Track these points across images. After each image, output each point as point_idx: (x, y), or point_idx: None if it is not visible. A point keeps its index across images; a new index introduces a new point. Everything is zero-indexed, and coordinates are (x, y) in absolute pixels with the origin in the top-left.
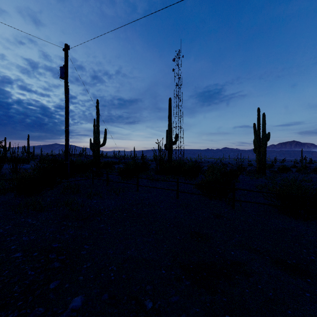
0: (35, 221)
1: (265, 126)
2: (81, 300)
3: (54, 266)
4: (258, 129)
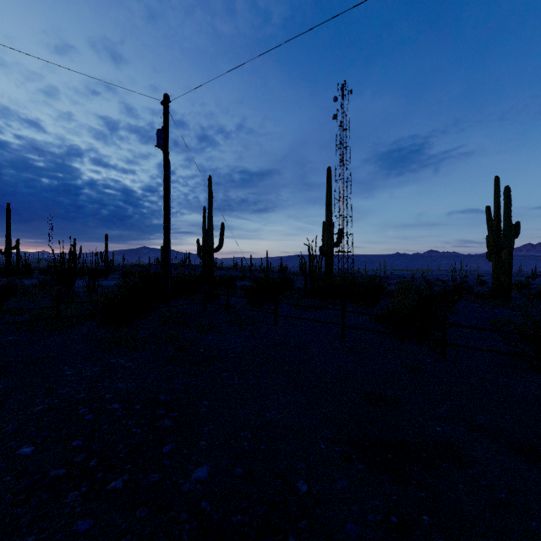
0: (130, 362)
1: (509, 211)
2: (206, 472)
3: (165, 425)
4: (495, 215)
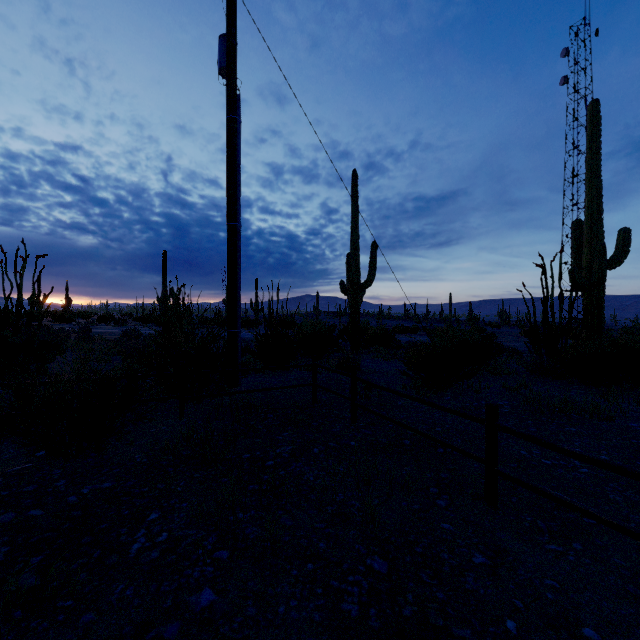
0: None
1: None
2: None
3: None
4: None
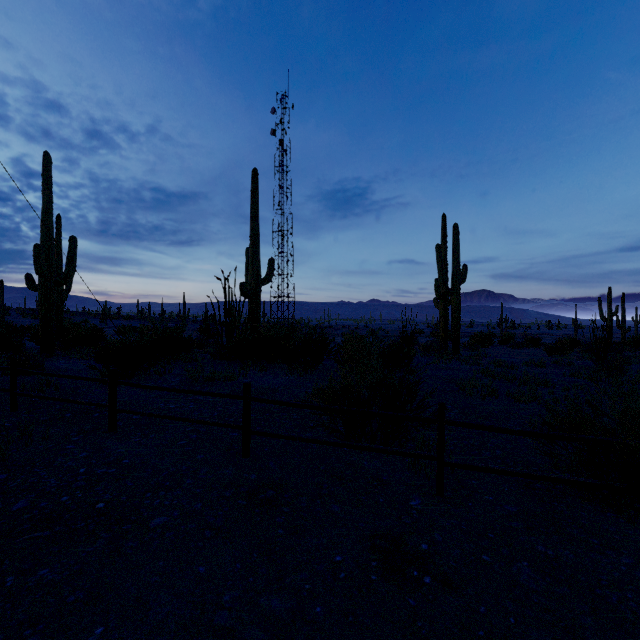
0: None
1: (458, 251)
2: None
3: None
4: (443, 257)
